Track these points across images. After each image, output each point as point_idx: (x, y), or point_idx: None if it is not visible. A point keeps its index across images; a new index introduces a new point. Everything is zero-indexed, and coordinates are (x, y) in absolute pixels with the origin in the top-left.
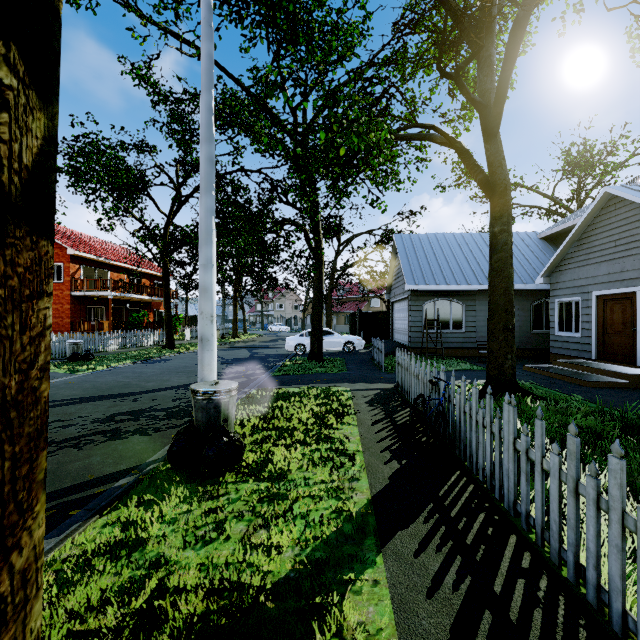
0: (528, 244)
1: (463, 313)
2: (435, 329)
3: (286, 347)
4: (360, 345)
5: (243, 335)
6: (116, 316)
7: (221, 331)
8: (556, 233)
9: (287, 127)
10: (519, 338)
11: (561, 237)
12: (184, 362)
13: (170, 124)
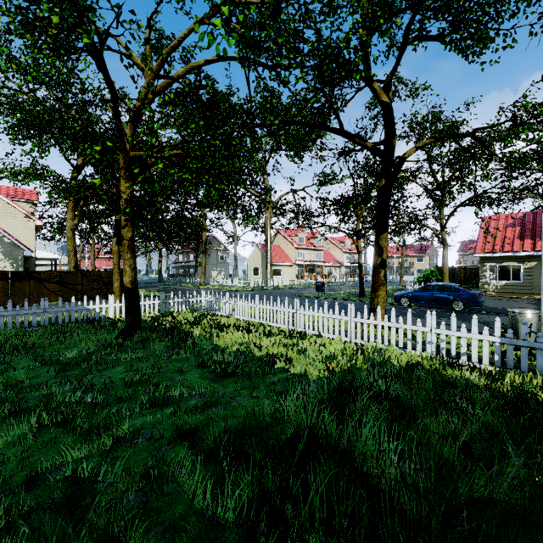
0: None
1: None
2: None
3: None
4: None
5: None
6: None
7: None
8: None
9: None
10: None
11: None
12: None
13: None
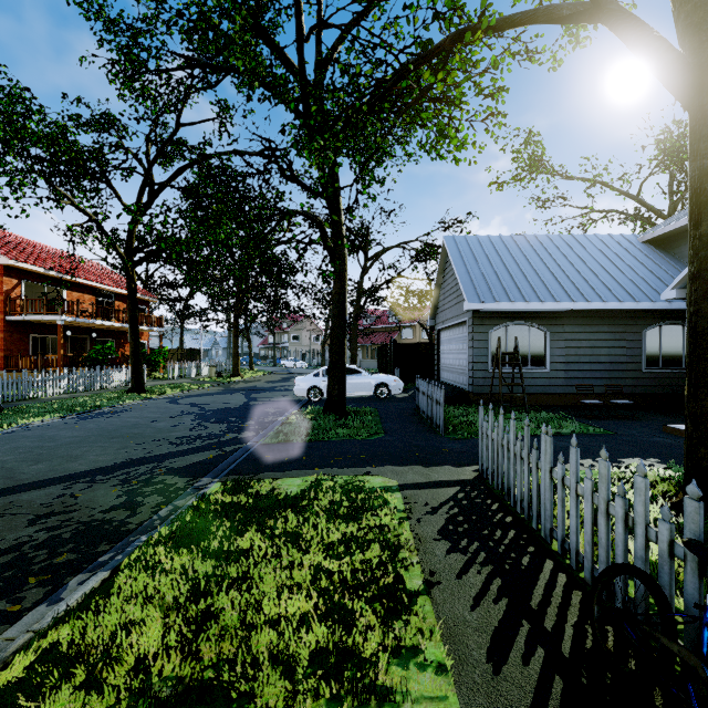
0: (629, 249)
1: (547, 343)
2: (507, 366)
3: (295, 391)
4: (397, 388)
5: (248, 372)
6: (78, 349)
7: (220, 367)
8: (669, 233)
9: (292, 61)
10: (626, 379)
11: (675, 239)
12: (139, 416)
13: (118, 61)
